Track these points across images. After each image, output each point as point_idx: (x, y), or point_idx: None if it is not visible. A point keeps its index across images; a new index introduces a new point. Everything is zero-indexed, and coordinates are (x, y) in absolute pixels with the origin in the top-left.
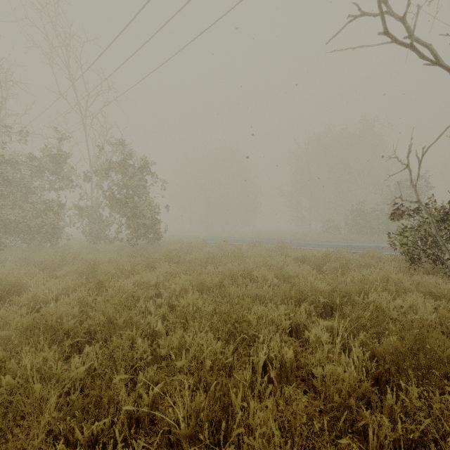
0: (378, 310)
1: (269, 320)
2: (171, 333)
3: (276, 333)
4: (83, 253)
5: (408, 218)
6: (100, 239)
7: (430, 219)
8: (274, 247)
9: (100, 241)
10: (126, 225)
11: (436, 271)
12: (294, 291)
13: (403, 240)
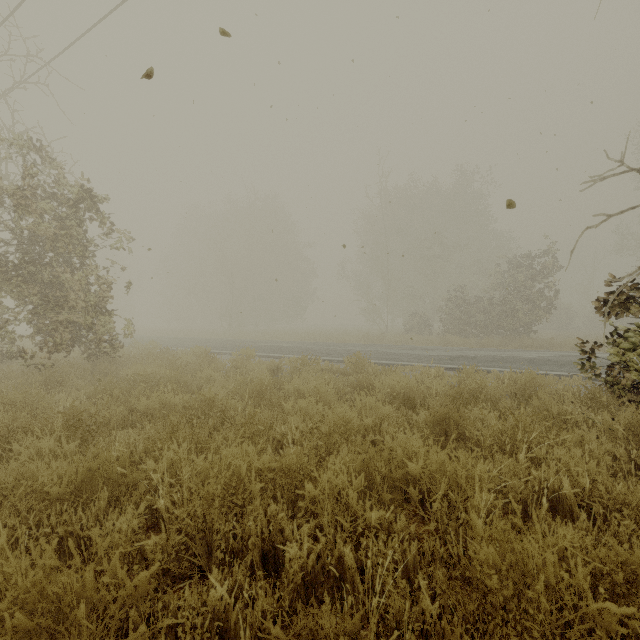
0: None
1: None
2: None
3: None
4: None
5: None
6: None
7: None
8: (339, 362)
9: None
10: (28, 323)
11: None
12: None
13: None
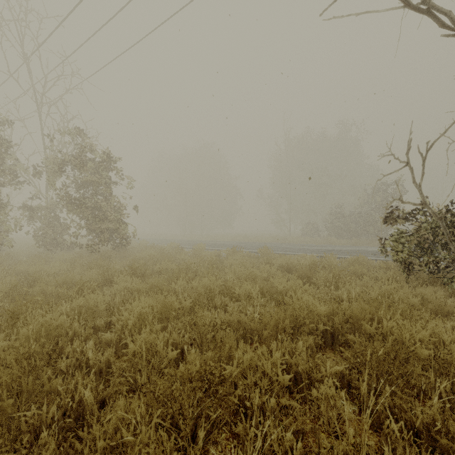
0: (396, 343)
1: (259, 373)
2: (110, 401)
3: (271, 398)
4: (24, 264)
5: (403, 222)
6: (55, 245)
7: (441, 225)
8: (255, 252)
9: (56, 247)
10: (87, 229)
11: (433, 280)
12: (288, 318)
13: (398, 246)
